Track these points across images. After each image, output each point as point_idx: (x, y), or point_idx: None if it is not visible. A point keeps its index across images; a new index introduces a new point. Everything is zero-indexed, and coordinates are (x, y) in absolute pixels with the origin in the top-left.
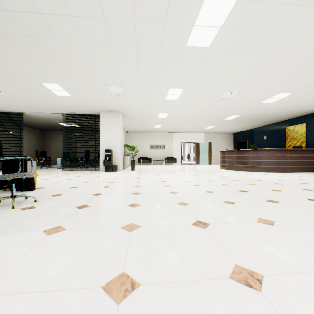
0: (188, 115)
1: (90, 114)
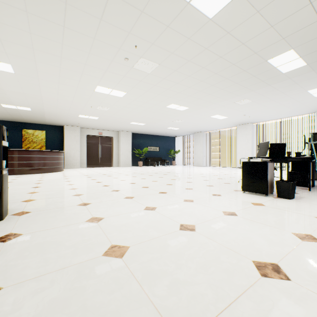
0: (11, 86)
1: None
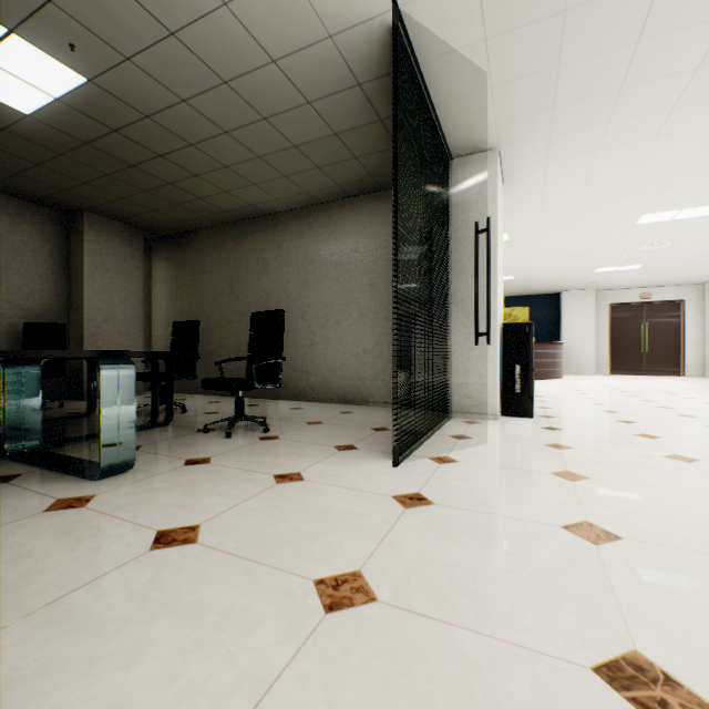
0: None
1: (444, 126)
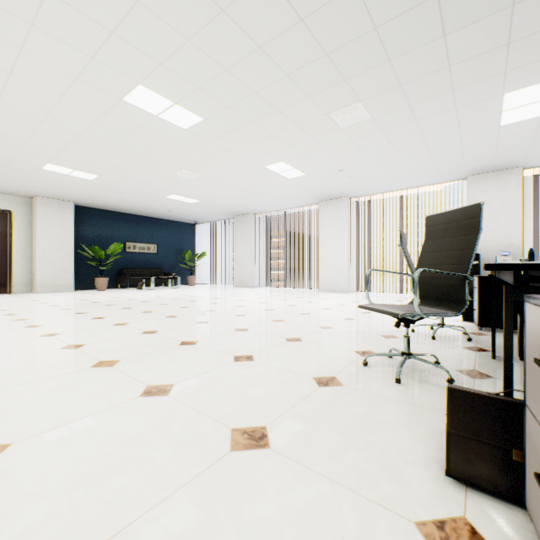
0: None
1: None
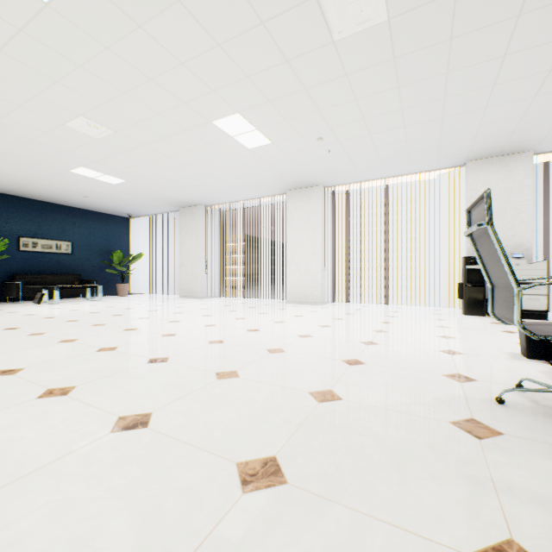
0: None
1: None
